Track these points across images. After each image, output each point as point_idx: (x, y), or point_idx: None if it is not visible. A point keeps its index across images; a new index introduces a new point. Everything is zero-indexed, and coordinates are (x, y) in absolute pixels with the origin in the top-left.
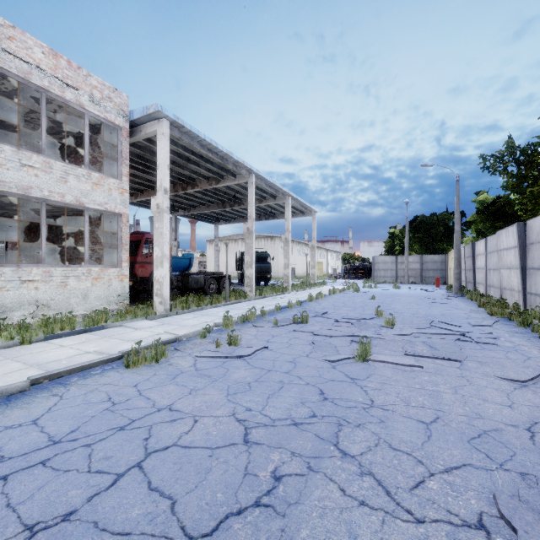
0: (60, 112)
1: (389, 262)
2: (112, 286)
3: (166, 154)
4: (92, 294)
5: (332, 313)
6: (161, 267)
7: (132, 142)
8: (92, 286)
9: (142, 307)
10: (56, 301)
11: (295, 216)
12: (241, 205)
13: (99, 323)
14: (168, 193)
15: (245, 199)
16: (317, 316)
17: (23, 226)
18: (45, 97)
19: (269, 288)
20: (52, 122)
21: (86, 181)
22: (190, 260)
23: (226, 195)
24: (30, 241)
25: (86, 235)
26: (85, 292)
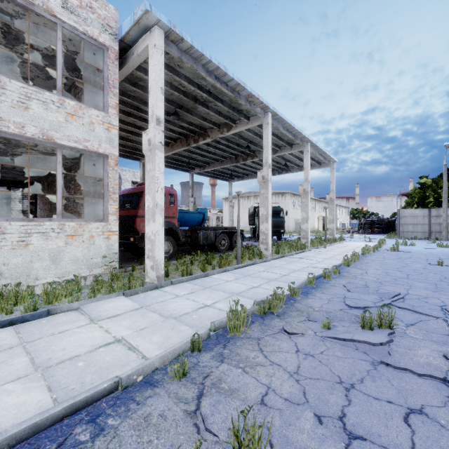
0: (41, 37)
1: (419, 216)
2: (95, 245)
3: (159, 73)
4: (66, 256)
5: (409, 296)
6: (152, 221)
7: (127, 73)
8: (66, 245)
9: (140, 268)
10: (11, 266)
11: (311, 168)
12: (254, 157)
13: (58, 300)
14: (161, 124)
15: (258, 151)
16: (390, 304)
17: (44, 182)
18: (14, 10)
19: (285, 245)
20: (43, 58)
21: (57, 110)
22: (203, 214)
23: (239, 147)
24: (48, 196)
25: (59, 180)
26: (56, 253)
